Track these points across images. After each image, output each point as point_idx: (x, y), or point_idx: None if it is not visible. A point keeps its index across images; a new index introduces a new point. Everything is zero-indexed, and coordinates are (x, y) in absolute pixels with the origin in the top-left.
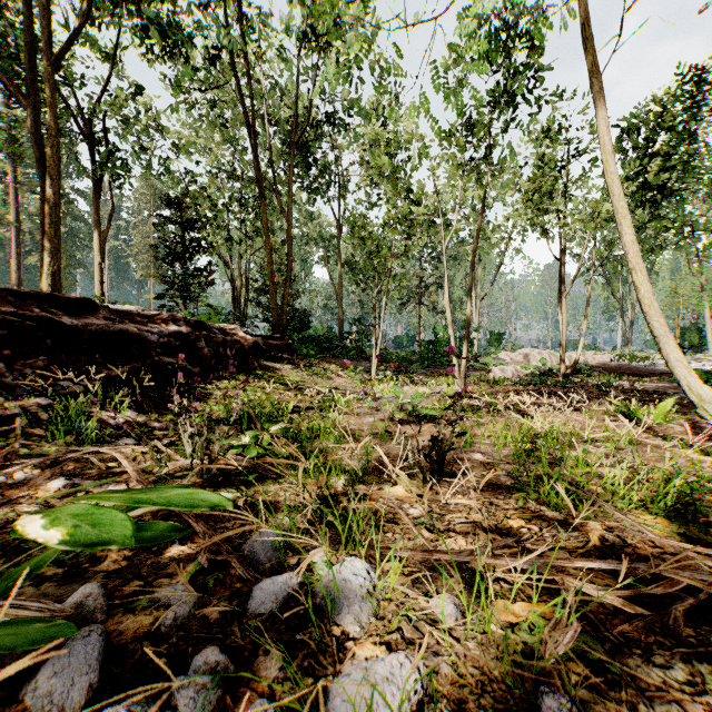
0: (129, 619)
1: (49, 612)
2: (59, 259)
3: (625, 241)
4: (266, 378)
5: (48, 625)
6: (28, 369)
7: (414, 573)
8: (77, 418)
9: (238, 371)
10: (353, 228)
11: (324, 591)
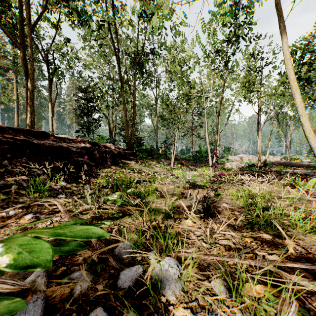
0: (58, 289)
1: (17, 286)
2: (34, 115)
3: (296, 102)
4: (124, 168)
5: (11, 301)
6: (18, 163)
7: (200, 266)
8: (39, 185)
9: (112, 164)
10: (162, 100)
11: (156, 277)
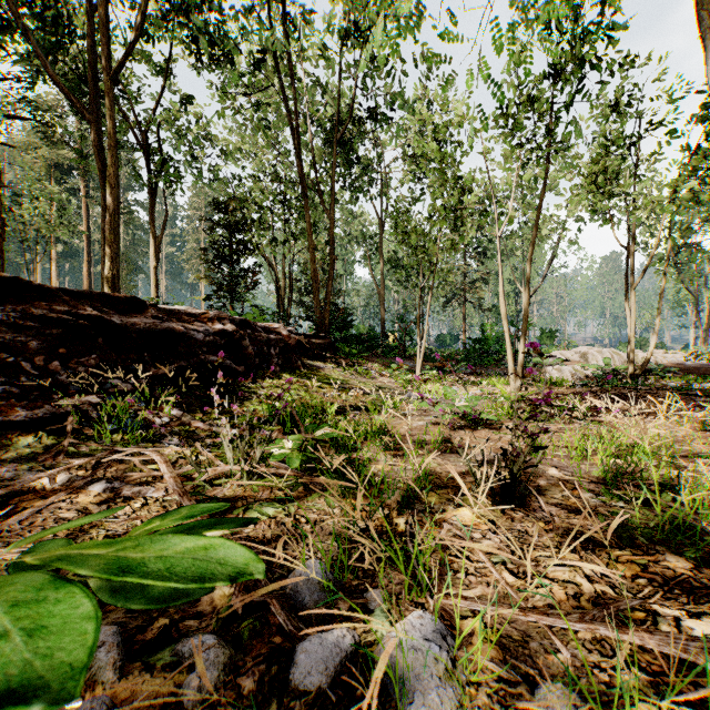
0: (145, 681)
1: None
2: (118, 263)
3: None
4: (309, 377)
5: None
6: (80, 368)
7: (503, 640)
8: (125, 417)
9: (282, 369)
10: (396, 223)
11: (390, 672)
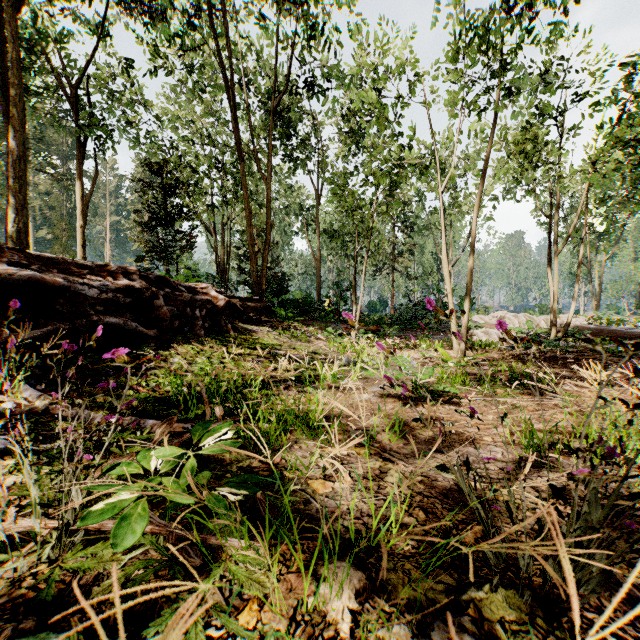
0: None
1: None
2: (26, 216)
3: None
4: (238, 342)
5: None
6: None
7: None
8: None
9: (208, 333)
10: (332, 188)
11: None
